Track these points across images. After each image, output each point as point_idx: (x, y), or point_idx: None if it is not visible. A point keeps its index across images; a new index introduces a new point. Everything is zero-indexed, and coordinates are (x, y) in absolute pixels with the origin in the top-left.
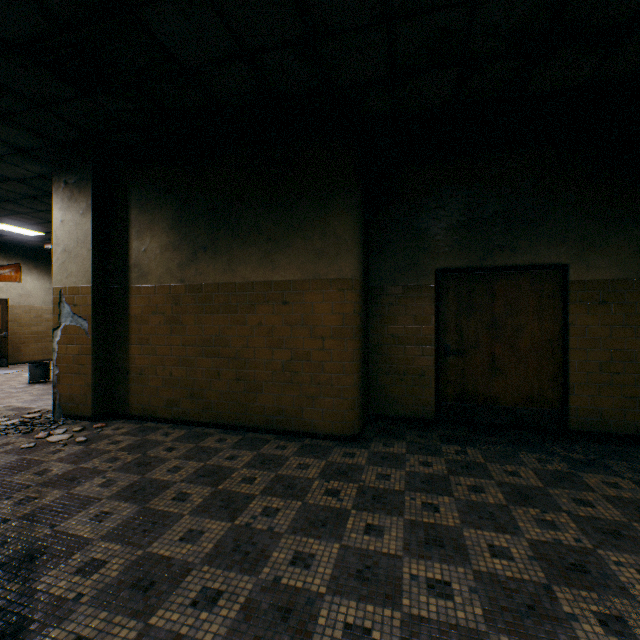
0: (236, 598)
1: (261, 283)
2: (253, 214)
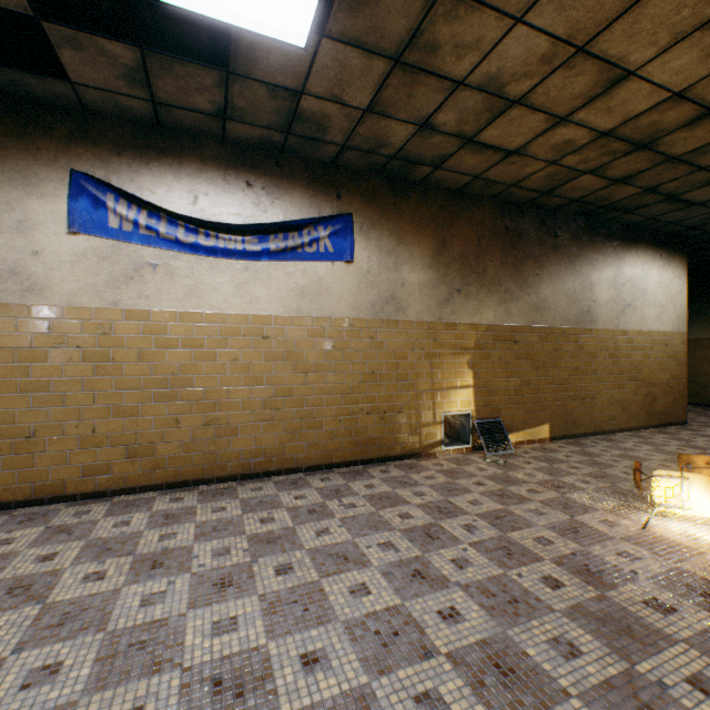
0: (704, 418)
1: (705, 339)
2: (700, 307)
